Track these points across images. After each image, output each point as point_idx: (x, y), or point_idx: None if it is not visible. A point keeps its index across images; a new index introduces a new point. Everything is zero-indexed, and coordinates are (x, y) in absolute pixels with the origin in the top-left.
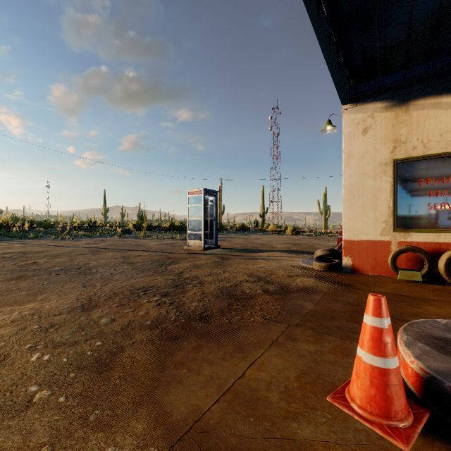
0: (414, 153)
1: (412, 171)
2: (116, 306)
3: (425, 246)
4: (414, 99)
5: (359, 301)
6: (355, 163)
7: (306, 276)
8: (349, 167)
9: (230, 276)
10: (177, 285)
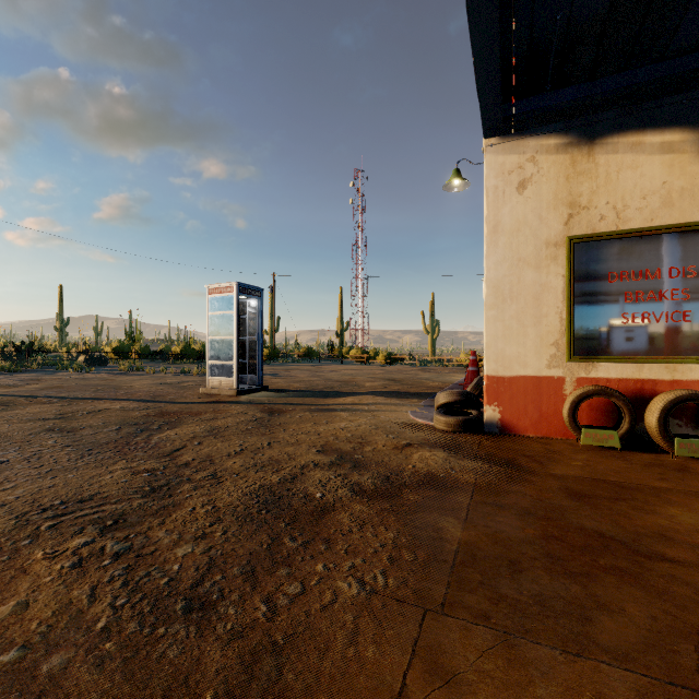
0: (602, 228)
1: (598, 258)
2: None
3: (619, 386)
4: (601, 134)
5: (543, 503)
6: (506, 242)
7: (428, 446)
8: (496, 248)
9: (281, 454)
10: (156, 486)
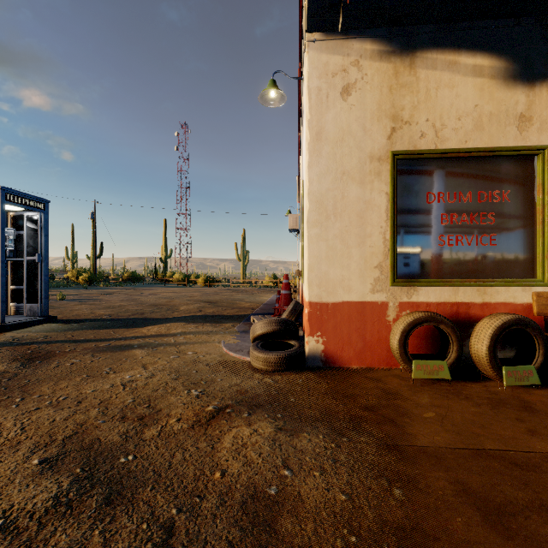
0: (423, 145)
1: (418, 177)
2: None
3: (438, 310)
4: (422, 47)
5: None
6: (329, 151)
7: (245, 407)
8: (319, 157)
9: None
10: None
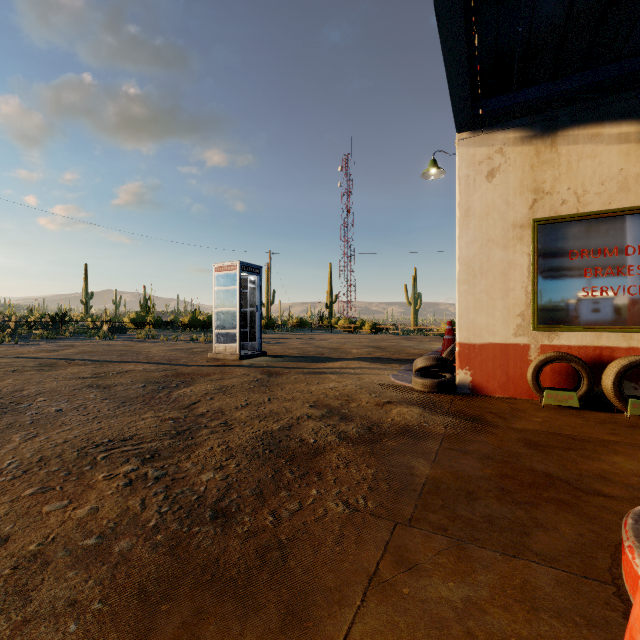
0: (564, 211)
1: (560, 238)
2: (31, 493)
3: (579, 353)
4: (563, 127)
5: (502, 450)
6: (476, 224)
7: (406, 403)
8: (468, 230)
9: (279, 408)
10: (180, 431)
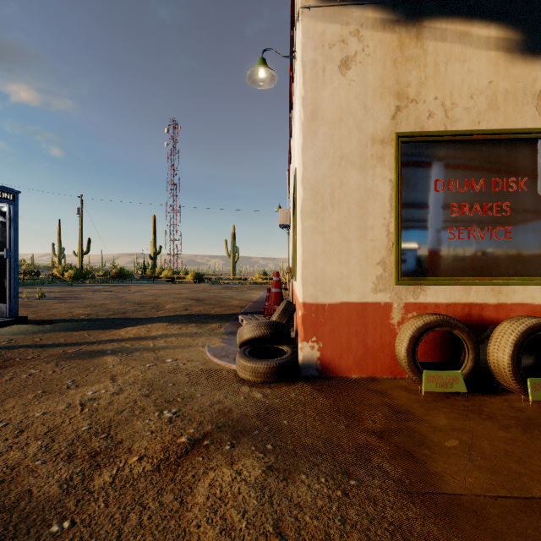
0: (431, 126)
1: (425, 162)
2: None
3: (447, 312)
4: (430, 15)
5: None
6: (326, 133)
7: (228, 435)
8: (315, 139)
9: None
10: None
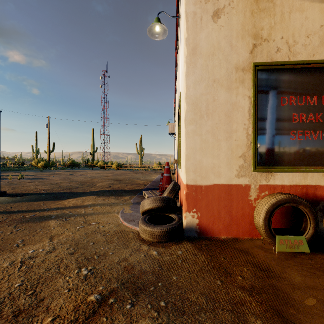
0: (278, 58)
1: (274, 84)
2: None
3: (290, 192)
4: None
5: None
6: (203, 63)
7: (129, 292)
8: (195, 68)
9: None
10: None
